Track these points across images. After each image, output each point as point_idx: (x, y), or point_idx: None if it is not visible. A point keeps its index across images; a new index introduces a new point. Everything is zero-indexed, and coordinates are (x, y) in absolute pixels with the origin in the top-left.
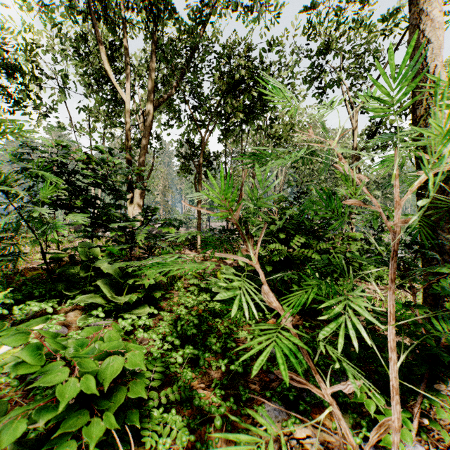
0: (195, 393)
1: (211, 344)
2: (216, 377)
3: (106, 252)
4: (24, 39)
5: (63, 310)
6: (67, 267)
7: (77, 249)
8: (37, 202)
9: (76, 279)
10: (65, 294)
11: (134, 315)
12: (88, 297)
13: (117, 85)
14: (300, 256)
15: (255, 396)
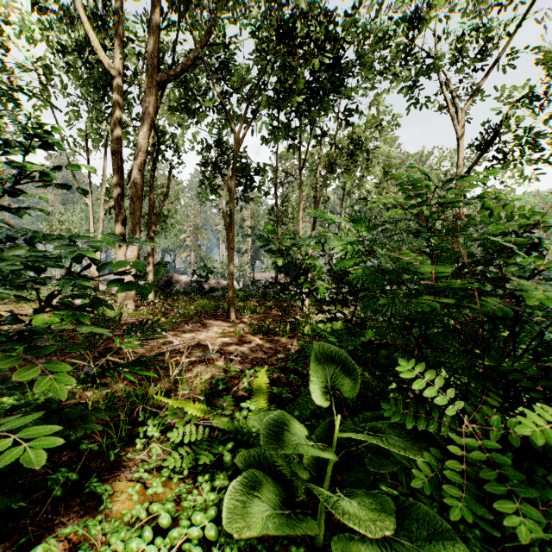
0: None
1: None
2: None
3: None
4: None
5: None
6: None
7: None
8: None
9: None
10: None
11: None
12: None
13: (100, 51)
14: None
15: None
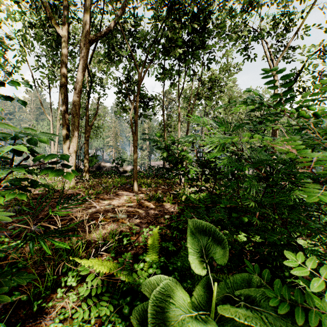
0: None
1: None
2: None
3: None
4: None
5: None
6: None
7: None
8: None
9: None
10: None
11: None
12: None
13: (53, 22)
14: None
15: None
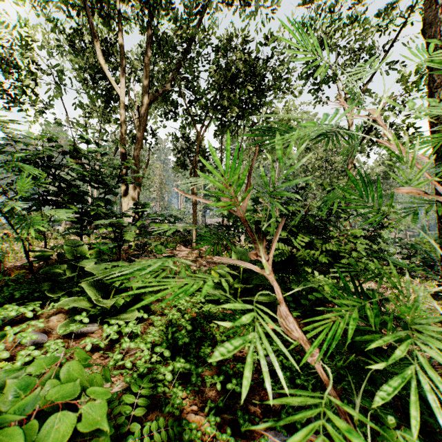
0: (185, 422)
1: (205, 354)
2: (211, 396)
3: (96, 249)
4: (20, 35)
5: (46, 313)
6: (53, 266)
7: (63, 248)
8: (21, 198)
9: (62, 279)
10: (48, 296)
11: (121, 320)
12: (72, 300)
13: (112, 80)
14: (302, 256)
15: (257, 429)
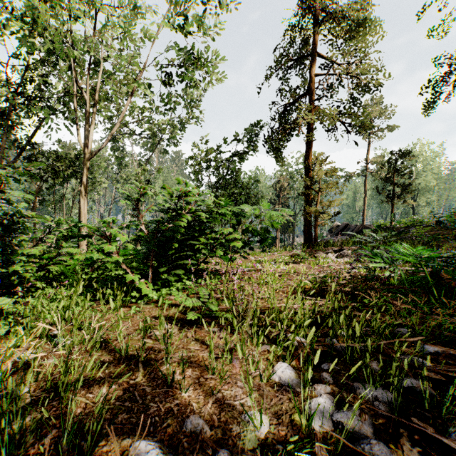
0: None
1: None
2: None
3: None
4: None
5: None
6: None
7: None
8: None
9: None
10: None
11: None
12: None
13: None
14: None
15: None
